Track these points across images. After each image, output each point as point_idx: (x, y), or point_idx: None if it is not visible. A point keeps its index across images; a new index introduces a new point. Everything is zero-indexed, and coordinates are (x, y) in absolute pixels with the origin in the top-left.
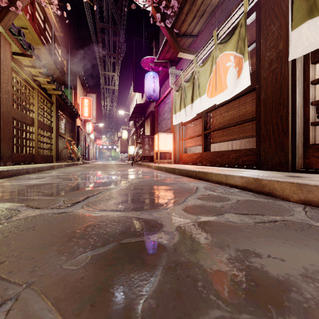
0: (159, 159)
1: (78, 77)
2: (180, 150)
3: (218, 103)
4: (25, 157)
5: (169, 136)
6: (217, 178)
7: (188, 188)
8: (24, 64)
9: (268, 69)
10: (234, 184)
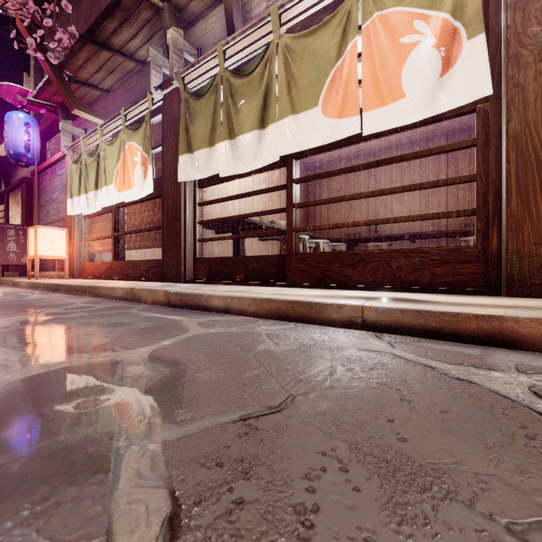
0: (37, 271)
1: None
2: (83, 256)
3: (126, 201)
4: None
5: (61, 233)
6: (105, 292)
7: (60, 304)
8: None
9: (169, 181)
10: (118, 296)
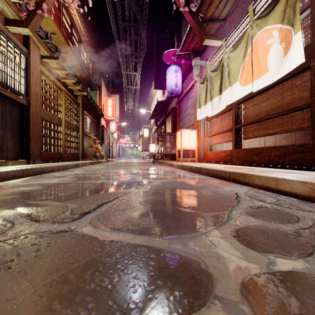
0: (182, 157)
1: (102, 78)
2: (205, 147)
3: (255, 90)
4: (53, 155)
5: (193, 133)
6: (261, 181)
7: (224, 194)
8: (52, 67)
9: None
10: (291, 191)
